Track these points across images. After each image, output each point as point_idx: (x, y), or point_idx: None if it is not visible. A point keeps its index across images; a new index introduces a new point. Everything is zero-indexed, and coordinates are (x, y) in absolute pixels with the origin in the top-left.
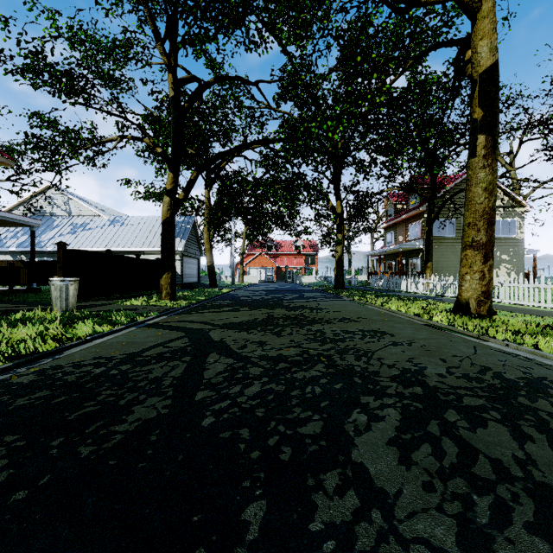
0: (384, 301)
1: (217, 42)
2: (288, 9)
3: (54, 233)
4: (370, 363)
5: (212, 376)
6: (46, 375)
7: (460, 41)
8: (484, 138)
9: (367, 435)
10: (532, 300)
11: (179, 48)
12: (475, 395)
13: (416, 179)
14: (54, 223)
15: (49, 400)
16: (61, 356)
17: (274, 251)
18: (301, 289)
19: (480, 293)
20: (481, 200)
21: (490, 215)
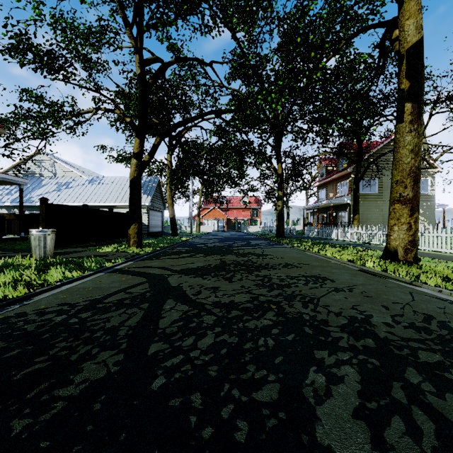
0: (319, 248)
1: (176, 24)
2: (237, 1)
3: (42, 191)
4: (317, 310)
5: (167, 325)
6: (8, 324)
7: (387, 22)
8: (410, 106)
9: (329, 403)
10: (450, 247)
11: (144, 32)
12: (429, 348)
13: (345, 145)
14: (42, 182)
15: (1, 354)
16: (29, 302)
17: (225, 205)
18: (248, 237)
19: (407, 242)
20: (408, 160)
21: (416, 173)
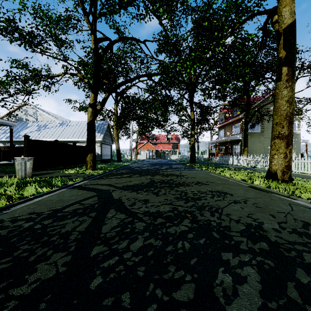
0: (220, 170)
1: (119, 11)
2: None
3: (27, 130)
4: (221, 218)
5: (107, 230)
6: None
7: (269, 10)
8: (286, 69)
9: (236, 302)
10: None
11: (97, 18)
12: None
13: (238, 98)
14: (28, 125)
15: None
16: (8, 211)
17: (154, 141)
18: (170, 162)
19: (284, 166)
20: (285, 108)
21: (290, 117)
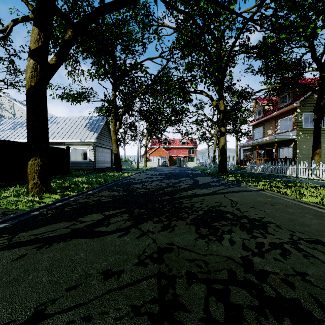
0: (321, 196)
1: None
2: None
3: None
4: None
5: None
6: None
7: None
8: None
9: None
10: None
11: None
12: None
13: (293, 77)
14: (1, 122)
15: None
16: None
17: (168, 145)
18: (190, 172)
19: None
20: None
21: None
